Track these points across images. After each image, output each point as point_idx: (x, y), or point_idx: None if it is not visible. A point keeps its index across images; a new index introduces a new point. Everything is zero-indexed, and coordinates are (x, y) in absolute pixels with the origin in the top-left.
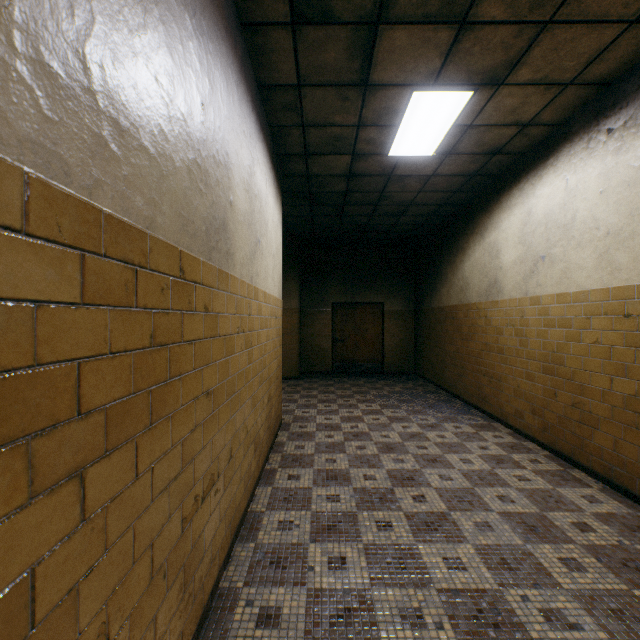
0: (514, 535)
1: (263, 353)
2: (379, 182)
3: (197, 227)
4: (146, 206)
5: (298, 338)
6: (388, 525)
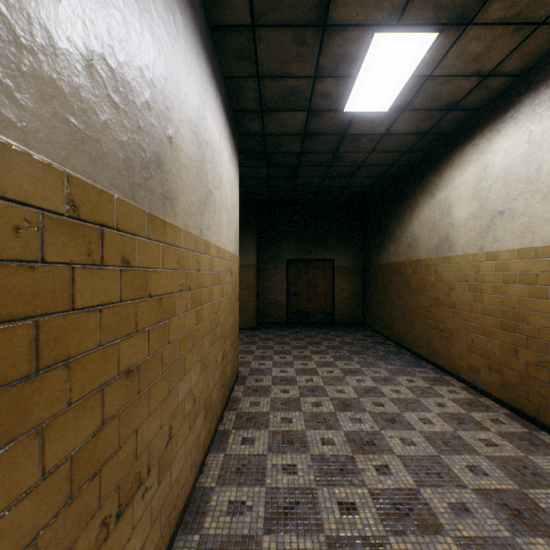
0: (498, 523)
1: (216, 310)
2: (333, 142)
3: (107, 150)
4: None
5: (255, 292)
6: (352, 508)
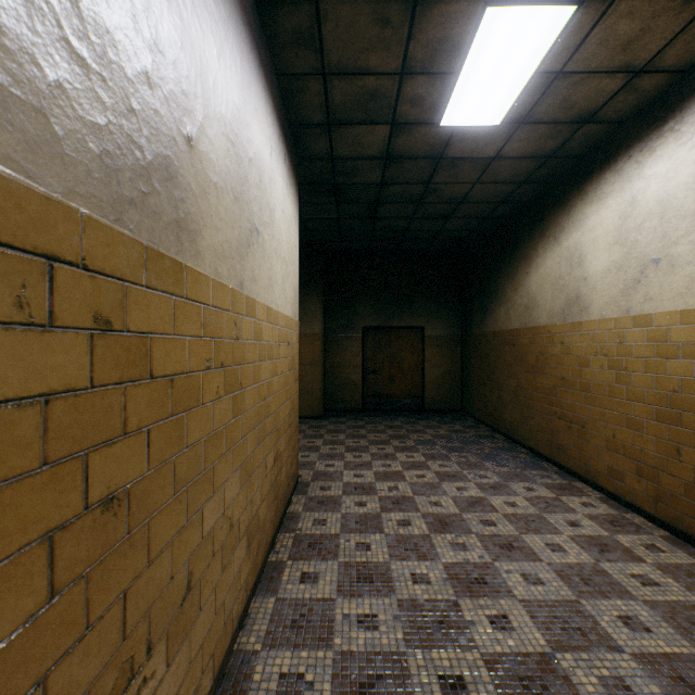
0: None
1: (265, 395)
2: (424, 168)
3: (61, 131)
4: None
5: (322, 369)
6: (459, 685)
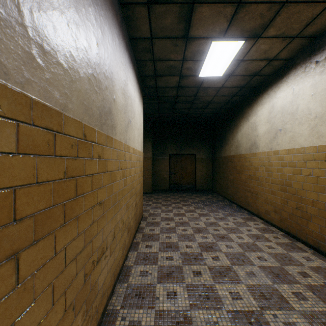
0: (267, 279)
1: (132, 180)
2: (193, 91)
3: (94, 111)
4: (61, 97)
5: (151, 172)
6: (199, 273)
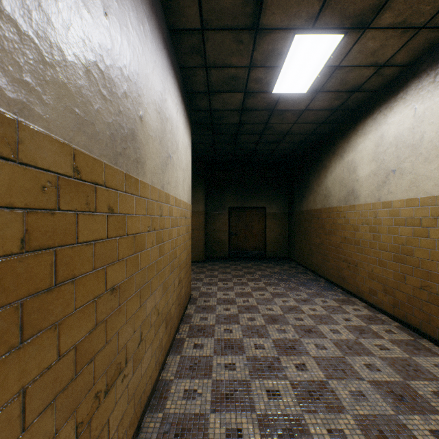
0: (386, 405)
1: (174, 246)
2: (264, 115)
3: (98, 130)
4: (12, 87)
5: (204, 233)
6: (277, 394)
